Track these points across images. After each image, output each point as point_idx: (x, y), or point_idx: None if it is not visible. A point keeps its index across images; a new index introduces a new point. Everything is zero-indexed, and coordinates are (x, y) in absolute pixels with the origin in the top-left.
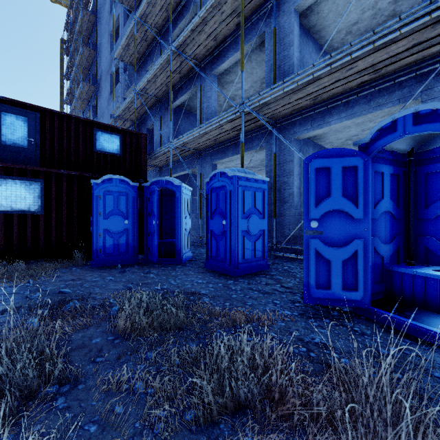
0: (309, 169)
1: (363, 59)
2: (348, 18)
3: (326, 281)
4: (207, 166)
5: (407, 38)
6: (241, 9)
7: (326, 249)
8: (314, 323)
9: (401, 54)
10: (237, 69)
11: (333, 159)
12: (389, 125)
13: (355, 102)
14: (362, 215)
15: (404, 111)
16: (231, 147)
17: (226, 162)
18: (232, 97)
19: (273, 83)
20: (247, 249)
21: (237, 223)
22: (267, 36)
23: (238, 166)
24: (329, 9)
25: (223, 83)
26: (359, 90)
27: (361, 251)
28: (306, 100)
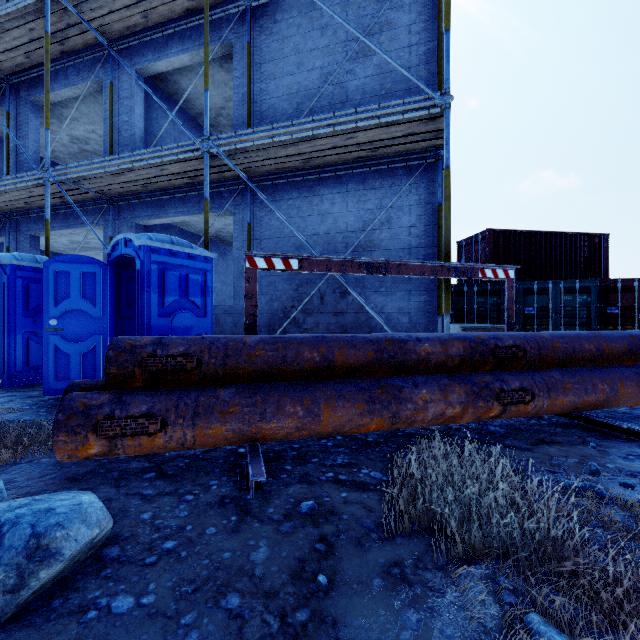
0: (49, 271)
1: (170, 165)
2: (213, 100)
3: (68, 373)
4: (21, 238)
5: (197, 160)
6: (45, 49)
7: (66, 344)
8: (43, 410)
9: (203, 170)
10: (79, 105)
11: (73, 264)
12: (118, 243)
13: (189, 199)
14: (101, 314)
15: (122, 235)
16: (59, 217)
17: (67, 234)
18: (83, 139)
19: (110, 150)
20: (34, 354)
21: (15, 322)
22: (106, 87)
23: (92, 242)
24: (187, 84)
25: (61, 117)
26: (188, 189)
27: (99, 344)
28: (136, 185)
